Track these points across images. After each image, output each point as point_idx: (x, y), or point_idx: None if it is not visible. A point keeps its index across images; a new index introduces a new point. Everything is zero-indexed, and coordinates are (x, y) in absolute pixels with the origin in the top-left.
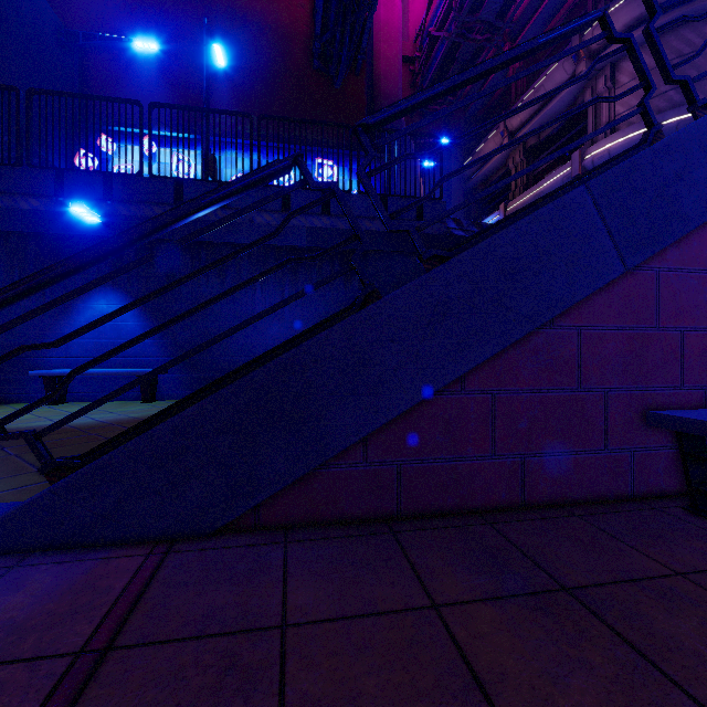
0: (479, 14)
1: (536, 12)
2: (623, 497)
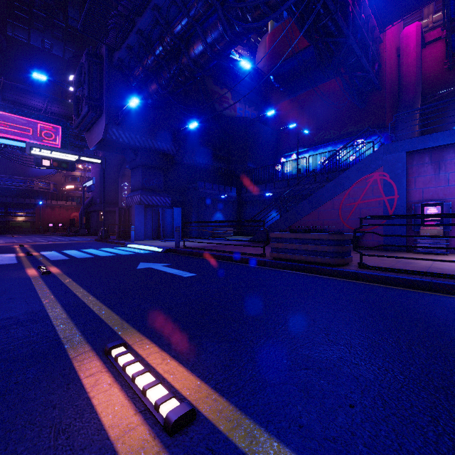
0: None
1: None
2: None
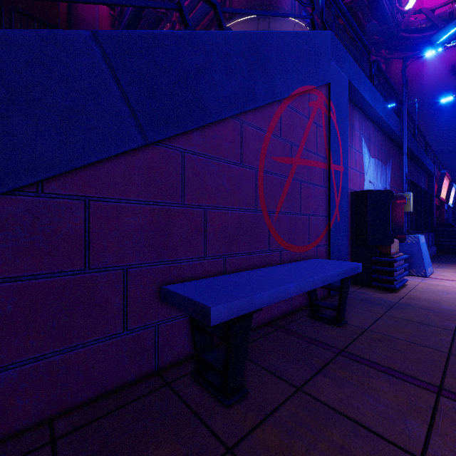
0: None
1: (194, 11)
2: (147, 374)
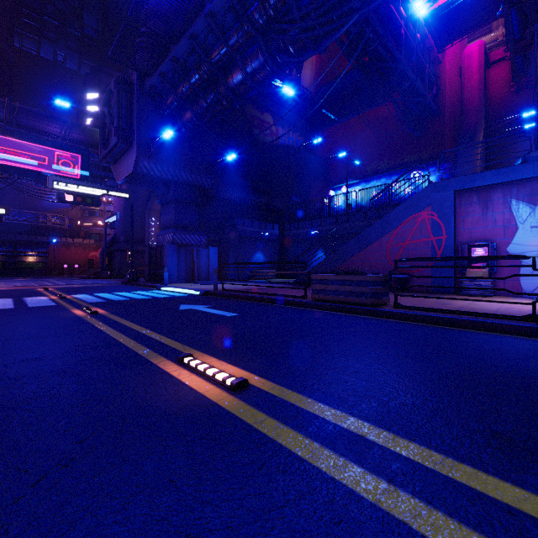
0: (525, 40)
1: None
2: None
